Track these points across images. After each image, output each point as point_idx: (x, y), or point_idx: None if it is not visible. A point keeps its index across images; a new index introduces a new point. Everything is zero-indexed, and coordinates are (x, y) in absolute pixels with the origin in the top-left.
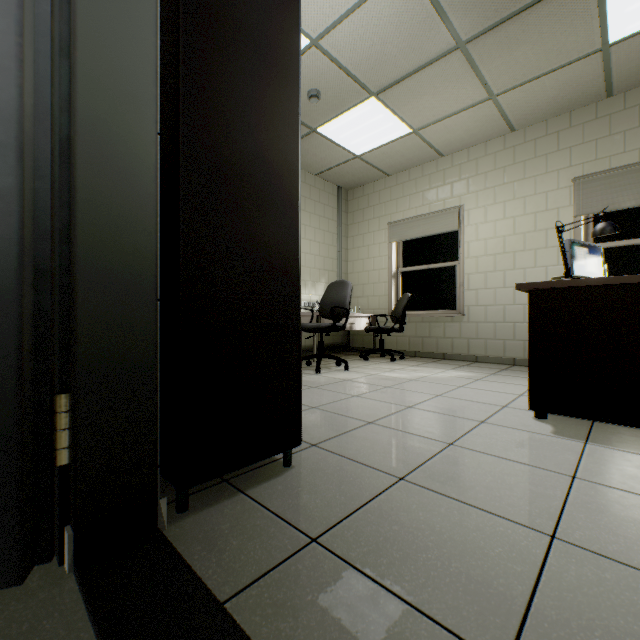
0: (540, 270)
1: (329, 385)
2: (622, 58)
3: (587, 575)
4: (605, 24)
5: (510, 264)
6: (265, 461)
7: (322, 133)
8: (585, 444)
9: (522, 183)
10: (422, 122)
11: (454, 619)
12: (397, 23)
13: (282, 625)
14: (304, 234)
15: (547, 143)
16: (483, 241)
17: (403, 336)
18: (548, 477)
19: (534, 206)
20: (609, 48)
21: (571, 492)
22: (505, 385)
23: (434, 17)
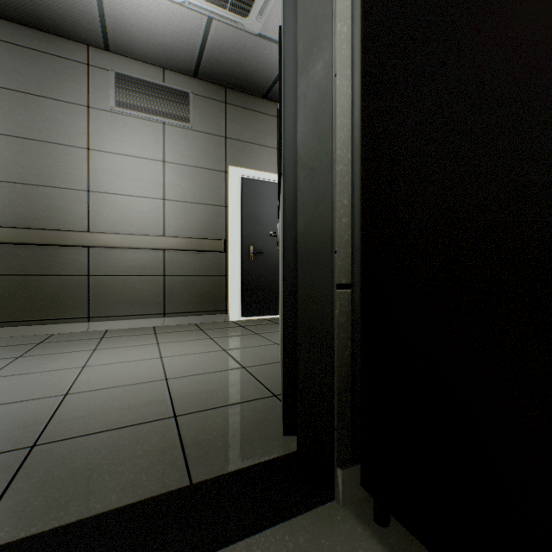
0: None
1: None
2: None
3: None
4: None
5: None
6: None
7: None
8: None
9: None
10: None
11: None
12: None
13: None
14: None
15: None
16: None
17: None
18: None
19: None
20: None
21: None
22: None
23: None
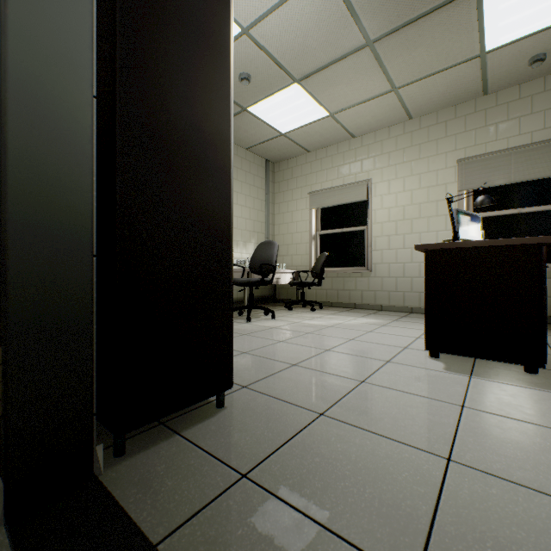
0: (432, 234)
1: (258, 332)
2: (495, 64)
3: (478, 492)
4: (483, 35)
5: (408, 229)
6: (200, 403)
7: (252, 112)
8: (470, 378)
9: (418, 162)
10: (337, 107)
11: (370, 542)
12: (317, 20)
13: None
14: (236, 200)
15: (437, 130)
16: (387, 209)
17: (321, 289)
18: (443, 407)
19: (427, 181)
20: (486, 55)
21: (461, 419)
22: (405, 329)
23: (348, 17)
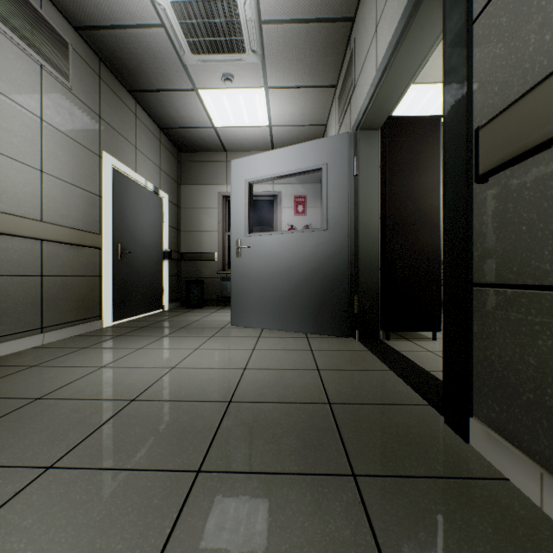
0: None
1: None
2: None
3: None
4: None
5: None
6: (424, 337)
7: None
8: None
9: None
10: None
11: None
12: None
13: (409, 355)
14: None
15: None
16: None
17: None
18: None
19: None
20: None
21: None
22: None
23: None
